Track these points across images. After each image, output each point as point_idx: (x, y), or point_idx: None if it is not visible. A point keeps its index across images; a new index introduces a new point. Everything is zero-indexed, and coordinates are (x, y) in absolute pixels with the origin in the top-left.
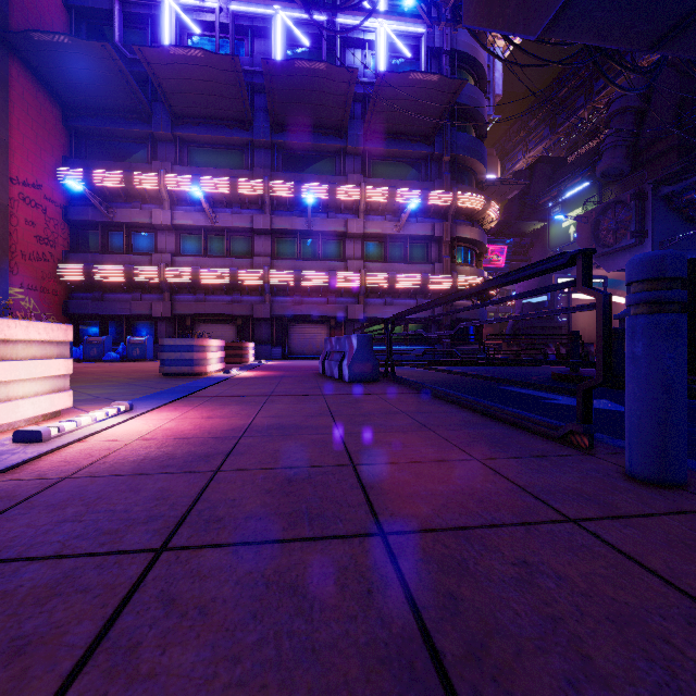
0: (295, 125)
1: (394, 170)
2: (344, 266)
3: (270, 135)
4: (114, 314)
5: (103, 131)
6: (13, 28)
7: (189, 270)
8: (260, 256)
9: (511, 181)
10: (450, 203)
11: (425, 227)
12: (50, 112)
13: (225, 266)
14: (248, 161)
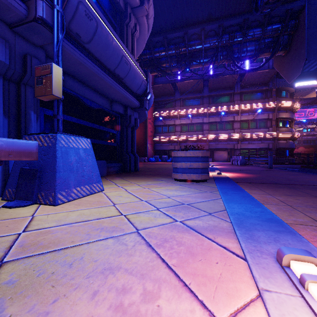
0: (216, 89)
1: (252, 96)
2: (233, 132)
3: (208, 93)
4: (165, 149)
5: (162, 100)
6: None
7: (185, 136)
8: (205, 130)
9: (309, 88)
10: (275, 106)
11: (265, 115)
12: None
13: (194, 134)
14: (201, 102)
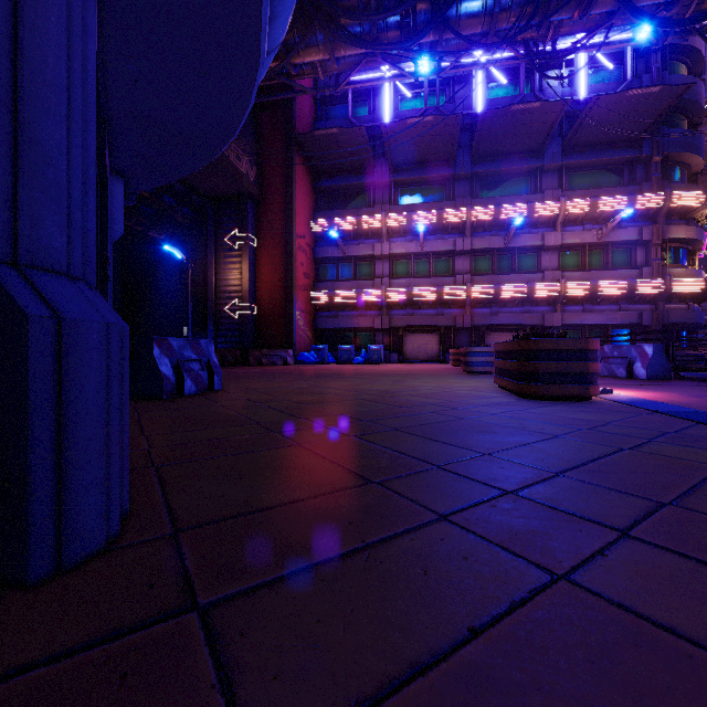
0: (493, 155)
1: (592, 179)
2: (540, 278)
3: (470, 167)
4: (346, 328)
5: (338, 187)
6: (296, 129)
7: (404, 290)
8: (459, 273)
9: None
10: (662, 205)
11: (630, 232)
12: (308, 181)
13: (431, 285)
14: (449, 192)
